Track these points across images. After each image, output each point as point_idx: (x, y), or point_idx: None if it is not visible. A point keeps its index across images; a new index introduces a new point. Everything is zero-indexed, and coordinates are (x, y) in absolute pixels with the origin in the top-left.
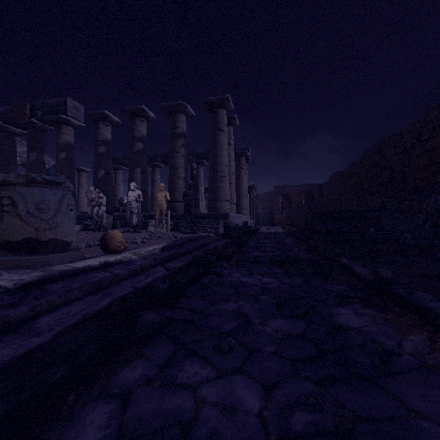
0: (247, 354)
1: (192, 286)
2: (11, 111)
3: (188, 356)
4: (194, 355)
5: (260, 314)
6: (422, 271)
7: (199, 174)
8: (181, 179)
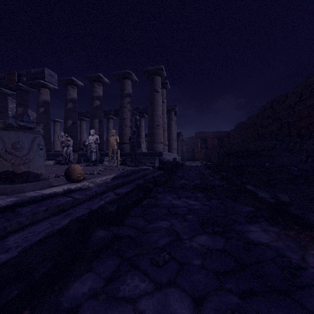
0: (178, 267)
1: (135, 207)
2: (4, 77)
3: (130, 269)
4: (135, 269)
5: (188, 231)
6: (310, 196)
7: (141, 124)
8: (128, 127)
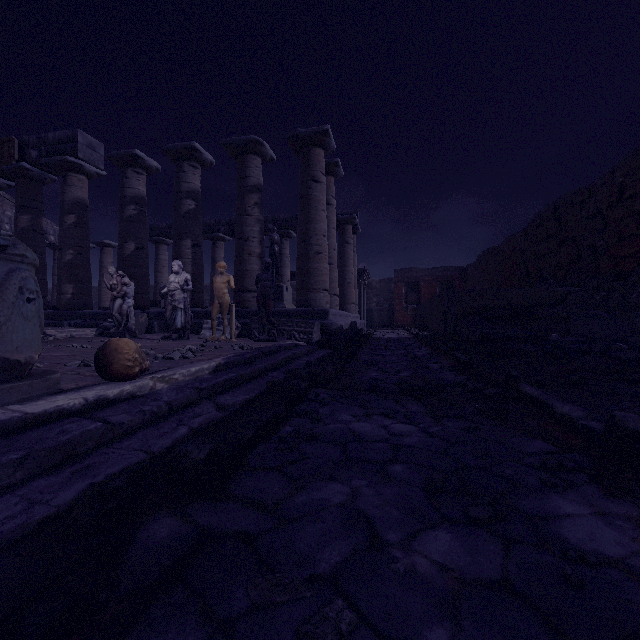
0: None
1: (263, 443)
2: None
3: None
4: None
5: (399, 516)
6: None
7: (282, 252)
8: (255, 256)
